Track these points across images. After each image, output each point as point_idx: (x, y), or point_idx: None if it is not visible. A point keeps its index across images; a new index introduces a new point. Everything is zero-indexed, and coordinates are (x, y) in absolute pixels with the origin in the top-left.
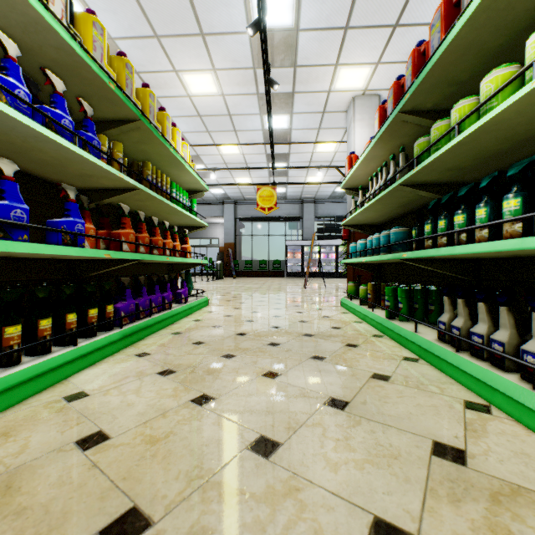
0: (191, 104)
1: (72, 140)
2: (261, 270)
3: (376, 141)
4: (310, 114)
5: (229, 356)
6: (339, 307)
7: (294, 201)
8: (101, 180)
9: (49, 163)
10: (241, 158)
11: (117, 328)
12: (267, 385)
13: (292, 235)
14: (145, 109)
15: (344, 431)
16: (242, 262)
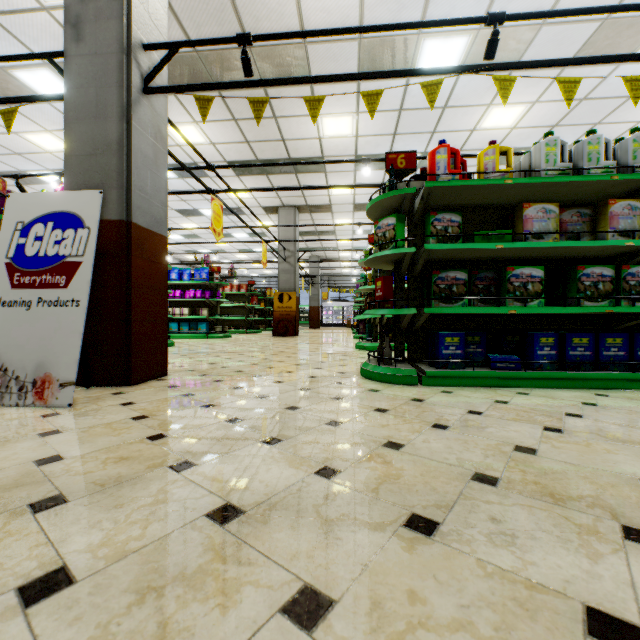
0: None
1: None
2: None
3: None
4: None
5: None
6: None
7: None
8: None
9: None
10: None
11: None
12: None
13: None
14: None
15: None
16: None
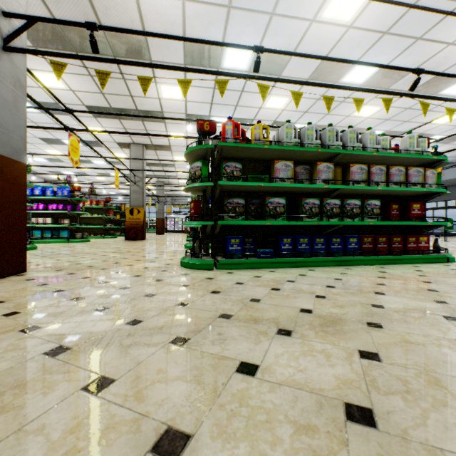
0: (373, 119)
1: None
2: None
3: None
4: None
5: None
6: None
7: None
8: None
9: None
10: None
11: None
12: None
13: None
14: None
15: None
16: None
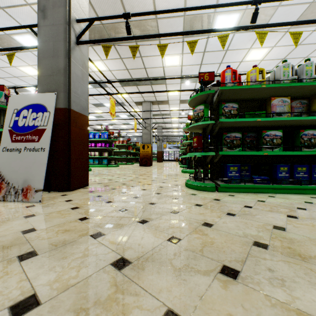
0: None
1: None
2: None
3: None
4: None
5: None
6: None
7: None
8: None
9: None
10: None
11: None
12: None
13: None
14: None
15: None
16: None
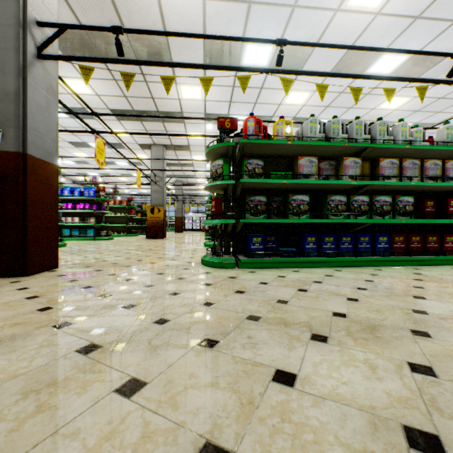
0: (401, 111)
1: None
2: None
3: None
4: None
5: None
6: None
7: None
8: None
9: None
10: None
11: None
12: None
13: None
14: None
15: None
16: None
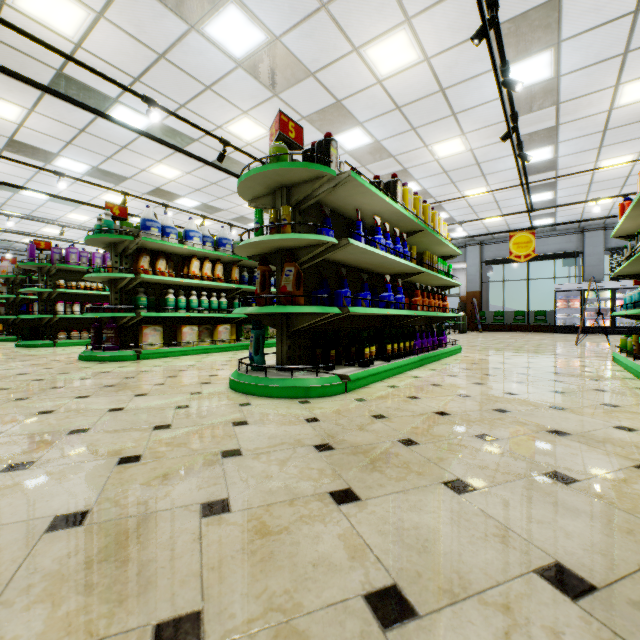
0: (437, 166)
1: (402, 257)
2: (516, 323)
3: (632, 208)
4: (583, 138)
5: (488, 375)
6: (609, 361)
7: (568, 231)
8: (406, 271)
9: (389, 268)
10: (489, 198)
11: (415, 355)
12: (514, 384)
13: (565, 277)
14: (426, 219)
15: (555, 396)
16: (490, 314)
